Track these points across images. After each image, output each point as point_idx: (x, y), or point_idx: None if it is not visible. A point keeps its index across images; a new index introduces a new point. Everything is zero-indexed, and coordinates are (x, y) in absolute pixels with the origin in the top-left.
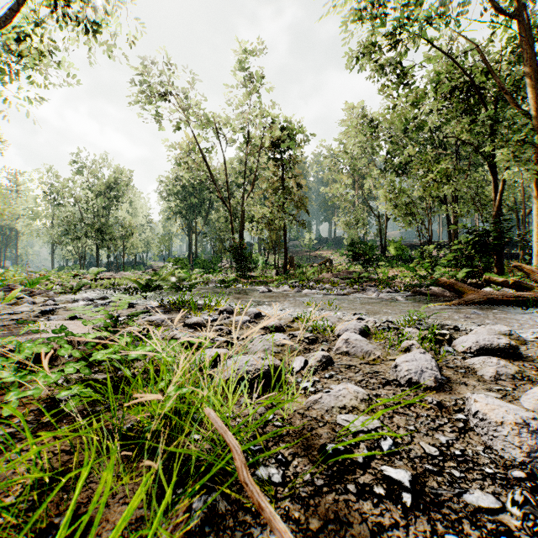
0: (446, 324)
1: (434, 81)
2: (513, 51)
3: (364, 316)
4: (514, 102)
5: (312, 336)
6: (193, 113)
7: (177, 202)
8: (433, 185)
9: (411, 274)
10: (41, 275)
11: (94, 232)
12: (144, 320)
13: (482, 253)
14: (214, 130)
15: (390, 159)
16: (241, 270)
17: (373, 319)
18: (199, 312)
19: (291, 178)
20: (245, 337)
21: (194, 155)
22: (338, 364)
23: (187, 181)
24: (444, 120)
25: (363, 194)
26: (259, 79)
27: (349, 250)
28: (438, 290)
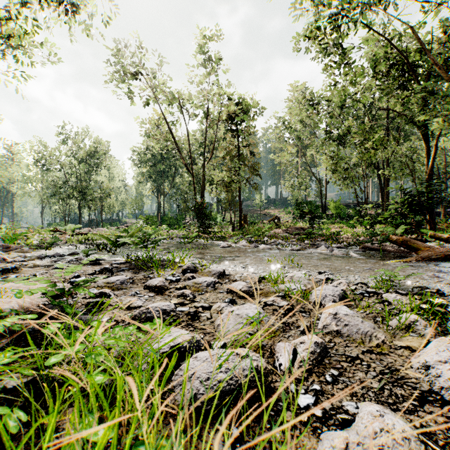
0: (426, 287)
1: (373, 60)
2: (444, 32)
3: (330, 275)
4: (447, 76)
5: (287, 305)
6: (161, 89)
7: (148, 168)
8: (371, 152)
9: (350, 230)
10: (27, 230)
11: (76, 193)
12: (102, 282)
13: (416, 211)
14: (179, 106)
15: (330, 131)
16: (202, 226)
17: (345, 281)
18: (162, 270)
19: (245, 147)
20: (211, 305)
21: (162, 126)
22: (335, 354)
23: (156, 151)
24: (377, 97)
25: (306, 161)
26: (218, 60)
27: (297, 209)
28: (386, 245)
